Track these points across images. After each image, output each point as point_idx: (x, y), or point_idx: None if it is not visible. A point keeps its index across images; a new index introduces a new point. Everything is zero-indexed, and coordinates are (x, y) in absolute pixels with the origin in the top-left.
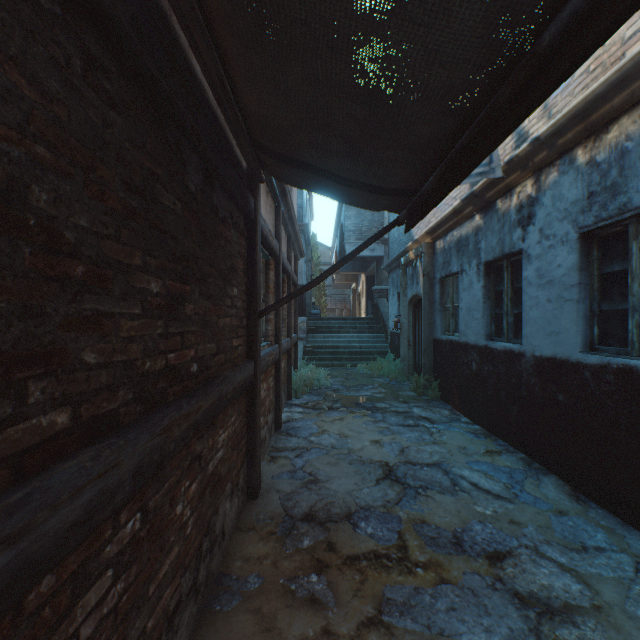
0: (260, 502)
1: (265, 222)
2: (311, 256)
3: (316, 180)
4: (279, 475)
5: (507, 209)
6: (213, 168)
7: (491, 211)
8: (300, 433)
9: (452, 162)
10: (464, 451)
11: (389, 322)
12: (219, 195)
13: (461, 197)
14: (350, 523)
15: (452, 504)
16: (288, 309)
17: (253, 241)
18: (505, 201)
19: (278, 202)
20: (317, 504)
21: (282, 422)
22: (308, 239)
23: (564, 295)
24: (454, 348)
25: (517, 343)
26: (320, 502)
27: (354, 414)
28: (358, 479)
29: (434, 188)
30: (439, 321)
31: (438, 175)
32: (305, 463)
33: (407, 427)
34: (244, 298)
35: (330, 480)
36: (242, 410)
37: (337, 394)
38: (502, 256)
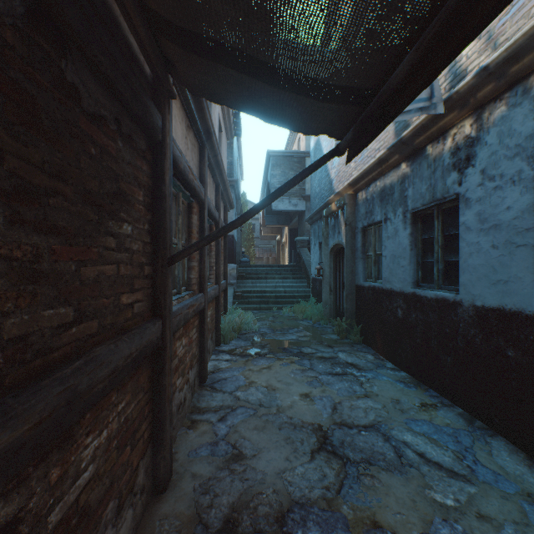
0: (169, 497)
1: (182, 154)
2: (241, 210)
3: (238, 82)
4: (197, 450)
5: (439, 153)
6: (53, 5)
7: (420, 157)
8: (226, 387)
9: (463, 0)
10: (399, 406)
11: (311, 269)
12: (83, 74)
13: (385, 148)
14: (283, 533)
15: (403, 488)
16: (216, 256)
17: (160, 169)
18: (437, 145)
19: (202, 143)
20: (241, 497)
21: (208, 373)
22: (238, 194)
23: (516, 240)
24: (377, 294)
25: (450, 291)
26: (245, 493)
27: (281, 361)
28: (289, 451)
29: (405, 79)
30: (361, 268)
31: (424, 43)
32: (229, 430)
33: (336, 376)
34: (147, 240)
35: (257, 454)
36: (142, 385)
37: (264, 338)
38: (433, 202)
